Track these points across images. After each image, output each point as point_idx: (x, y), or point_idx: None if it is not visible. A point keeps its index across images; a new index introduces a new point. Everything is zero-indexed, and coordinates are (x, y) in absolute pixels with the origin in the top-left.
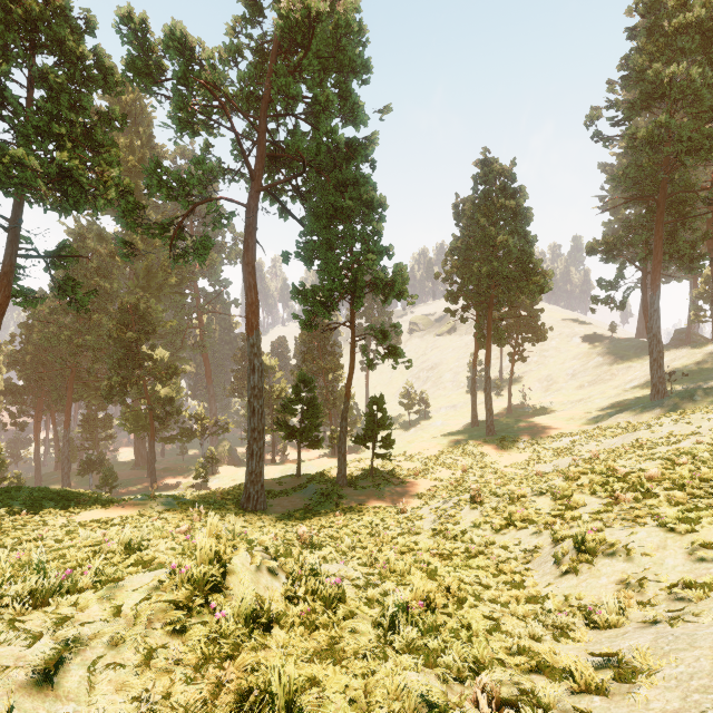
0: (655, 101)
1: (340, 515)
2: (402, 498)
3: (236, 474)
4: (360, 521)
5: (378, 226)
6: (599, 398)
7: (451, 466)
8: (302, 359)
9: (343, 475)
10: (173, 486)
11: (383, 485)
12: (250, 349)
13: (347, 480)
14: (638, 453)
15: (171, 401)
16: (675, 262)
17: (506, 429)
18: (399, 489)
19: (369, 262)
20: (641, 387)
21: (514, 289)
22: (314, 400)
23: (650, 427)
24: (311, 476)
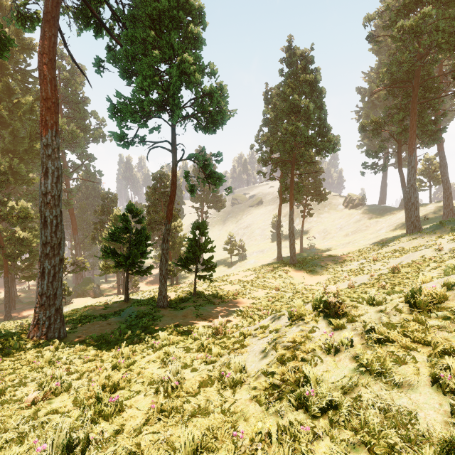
0: (415, 5)
1: (140, 341)
2: (221, 316)
3: (85, 303)
4: (157, 352)
5: (196, 32)
6: (363, 240)
7: (266, 286)
8: (147, 211)
9: (164, 296)
10: (26, 316)
11: (204, 304)
12: (42, 150)
13: (167, 302)
14: (435, 265)
15: (22, 241)
16: (423, 134)
17: (304, 260)
18: (219, 308)
19: (185, 65)
20: (390, 231)
21: (312, 146)
22: (143, 230)
23: (430, 246)
24: (139, 300)
